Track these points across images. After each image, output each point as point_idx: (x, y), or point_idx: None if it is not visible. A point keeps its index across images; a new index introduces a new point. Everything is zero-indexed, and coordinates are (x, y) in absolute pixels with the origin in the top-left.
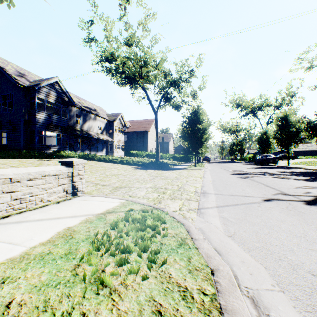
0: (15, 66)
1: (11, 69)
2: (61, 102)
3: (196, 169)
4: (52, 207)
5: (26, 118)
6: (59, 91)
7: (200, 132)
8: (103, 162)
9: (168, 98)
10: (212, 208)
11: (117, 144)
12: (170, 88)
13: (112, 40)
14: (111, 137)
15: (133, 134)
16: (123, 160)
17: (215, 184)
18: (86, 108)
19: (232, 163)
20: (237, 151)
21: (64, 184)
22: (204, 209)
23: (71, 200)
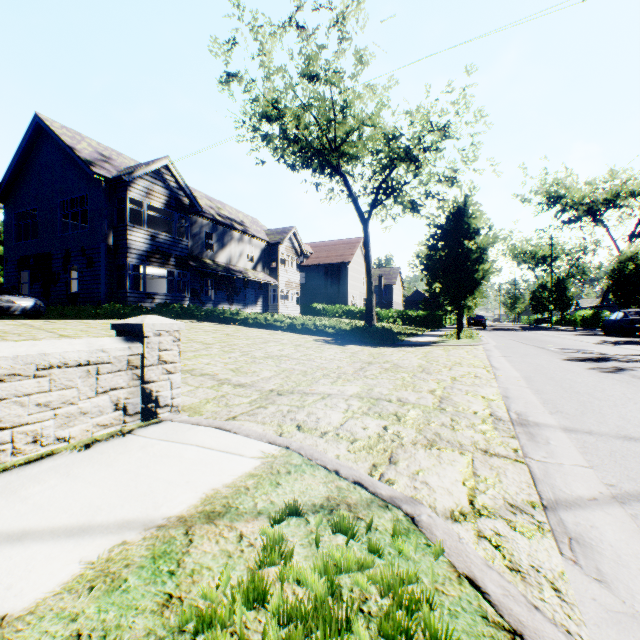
0: (95, 144)
1: (85, 149)
2: (175, 207)
3: (462, 345)
4: (55, 466)
5: (110, 241)
6: (172, 185)
7: (471, 258)
8: (254, 327)
9: (392, 187)
10: (604, 510)
11: (284, 291)
12: (396, 166)
13: (273, 73)
14: (273, 277)
15: (319, 271)
16: (295, 323)
17: (538, 389)
18: (224, 219)
19: (542, 331)
20: (551, 303)
21: (116, 389)
22: (571, 510)
23: (128, 439)
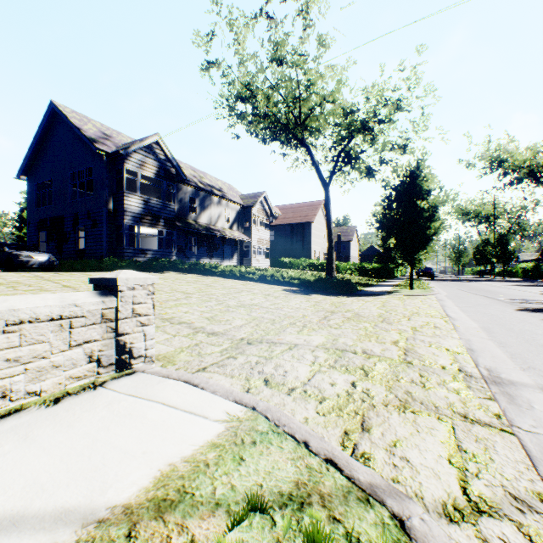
0: (99, 125)
1: (91, 129)
2: (164, 176)
3: (416, 295)
4: (17, 425)
5: (110, 206)
6: (161, 158)
7: (423, 216)
8: (230, 278)
9: (350, 155)
10: None
11: (256, 247)
12: (354, 137)
13: (246, 60)
14: (246, 235)
15: (286, 229)
16: (265, 274)
17: (501, 341)
18: (205, 186)
19: (486, 282)
20: (494, 256)
21: (90, 341)
22: None
23: (97, 393)
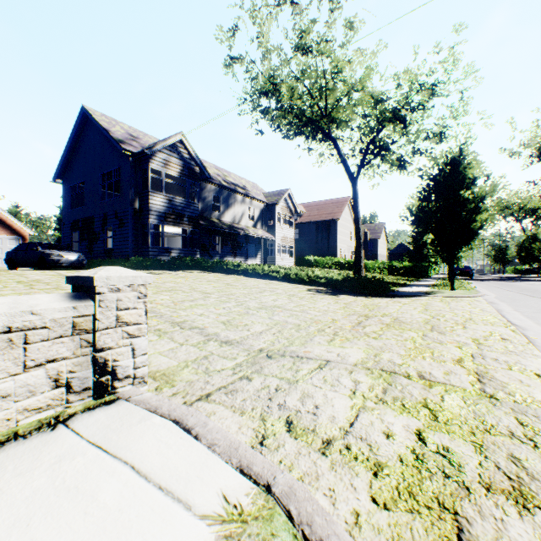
0: (126, 127)
1: (118, 131)
2: (188, 175)
3: (460, 296)
4: None
5: (136, 205)
6: (185, 157)
7: (467, 208)
8: (252, 277)
9: (380, 146)
10: None
11: (280, 246)
12: (383, 127)
13: (270, 52)
14: (270, 233)
15: (310, 227)
16: (289, 273)
17: None
18: (229, 185)
19: (536, 282)
20: None
21: (56, 360)
22: None
23: (52, 437)
